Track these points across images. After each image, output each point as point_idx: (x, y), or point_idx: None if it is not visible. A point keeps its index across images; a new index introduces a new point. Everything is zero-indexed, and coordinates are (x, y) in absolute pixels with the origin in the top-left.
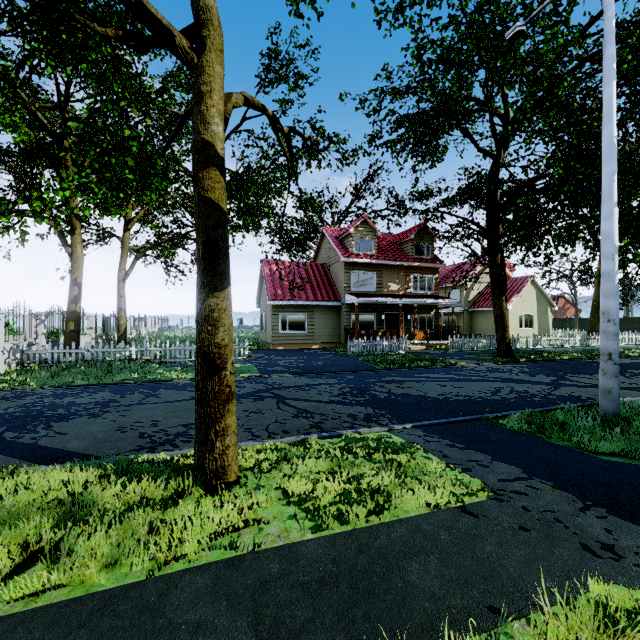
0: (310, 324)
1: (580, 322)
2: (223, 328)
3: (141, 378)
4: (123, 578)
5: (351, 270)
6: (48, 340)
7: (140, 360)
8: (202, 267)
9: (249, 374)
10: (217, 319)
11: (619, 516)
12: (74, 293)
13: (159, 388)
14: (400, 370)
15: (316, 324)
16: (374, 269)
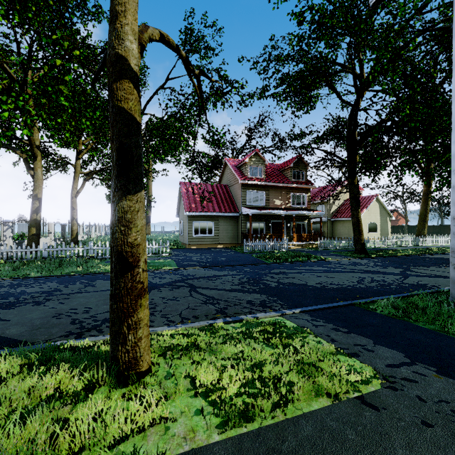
0: (216, 229)
1: (408, 228)
2: (136, 229)
3: (84, 271)
4: None
5: (246, 189)
6: (15, 241)
7: (86, 257)
8: (116, 172)
9: (169, 267)
10: (130, 220)
11: None
12: (35, 205)
13: (97, 279)
14: (284, 264)
15: (220, 229)
16: (263, 189)
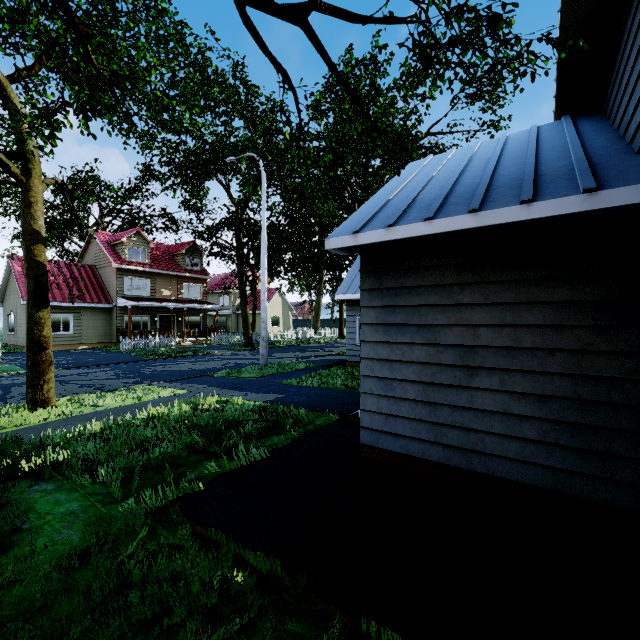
0: (77, 325)
1: None
2: (48, 328)
3: None
4: (17, 428)
5: (124, 275)
6: None
7: None
8: (33, 296)
9: (14, 372)
10: (44, 323)
11: (230, 389)
12: None
13: None
14: (167, 359)
15: (84, 325)
16: (148, 276)
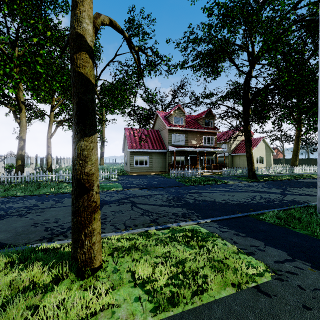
0: (150, 161)
1: (285, 161)
2: (90, 162)
3: (55, 191)
4: None
5: (172, 133)
6: (6, 170)
7: (57, 181)
8: (76, 120)
9: (117, 189)
10: (86, 156)
11: None
12: (21, 144)
13: (64, 197)
14: (199, 186)
15: (153, 161)
16: (184, 133)
